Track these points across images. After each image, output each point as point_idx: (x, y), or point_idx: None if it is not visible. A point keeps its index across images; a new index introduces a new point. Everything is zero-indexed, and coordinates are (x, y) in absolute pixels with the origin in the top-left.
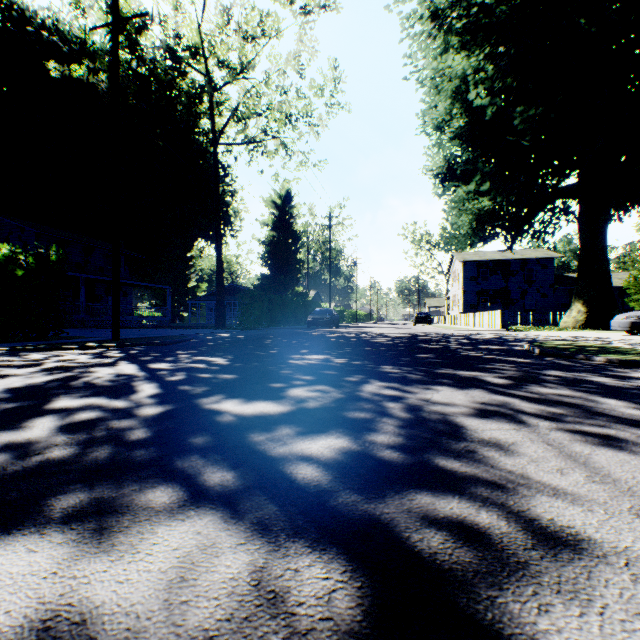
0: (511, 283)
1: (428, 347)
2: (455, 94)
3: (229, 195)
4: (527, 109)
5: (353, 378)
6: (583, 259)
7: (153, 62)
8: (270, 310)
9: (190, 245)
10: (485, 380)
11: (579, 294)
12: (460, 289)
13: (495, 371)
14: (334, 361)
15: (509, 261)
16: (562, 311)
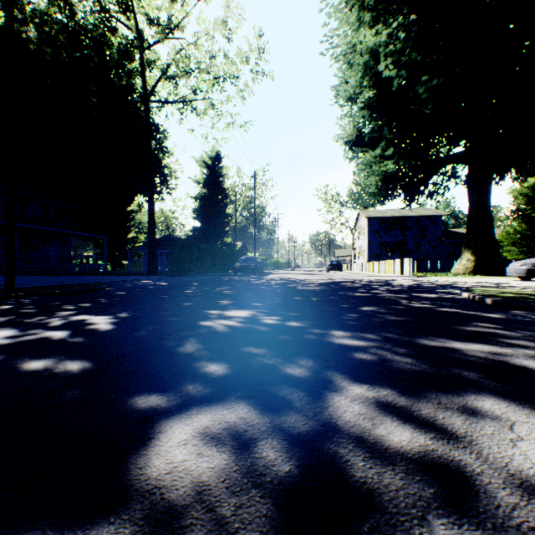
0: (407, 236)
1: (362, 296)
2: (365, 68)
3: (161, 151)
4: (431, 79)
5: (300, 369)
6: (471, 215)
7: (84, 18)
8: (200, 258)
9: (129, 200)
10: (531, 369)
11: (468, 245)
12: (365, 241)
13: (503, 341)
14: (262, 321)
15: (406, 218)
16: (448, 260)
